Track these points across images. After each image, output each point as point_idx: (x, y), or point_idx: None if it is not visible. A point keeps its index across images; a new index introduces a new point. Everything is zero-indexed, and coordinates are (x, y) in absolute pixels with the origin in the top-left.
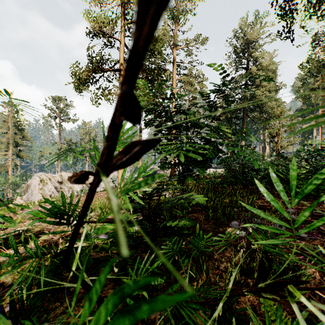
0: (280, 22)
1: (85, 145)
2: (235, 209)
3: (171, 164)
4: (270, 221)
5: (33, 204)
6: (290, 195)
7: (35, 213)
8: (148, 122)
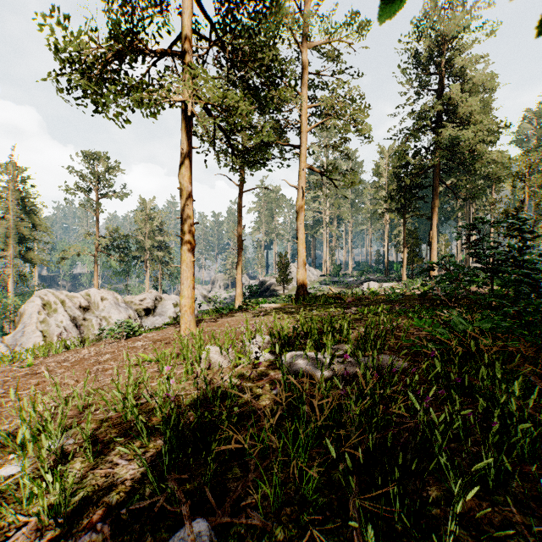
0: None
1: (144, 241)
2: None
3: None
4: None
5: None
6: None
7: None
8: None
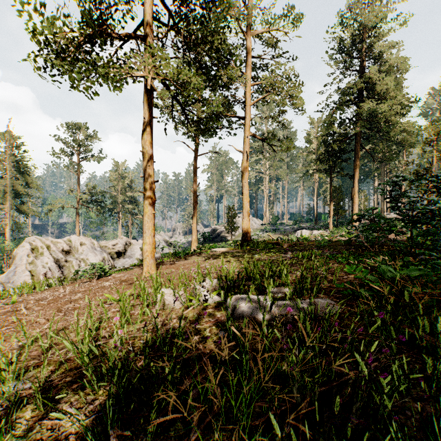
0: None
1: (117, 196)
2: None
3: None
4: None
5: None
6: None
7: None
8: None
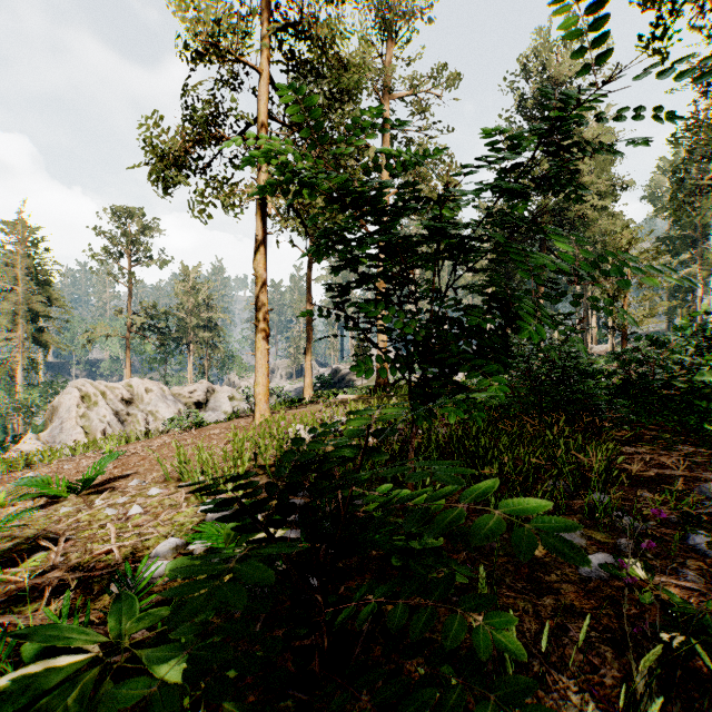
0: (648, 9)
1: (187, 319)
2: (561, 486)
3: (390, 362)
4: (666, 521)
5: (56, 454)
6: (687, 439)
7: (40, 482)
8: (319, 235)
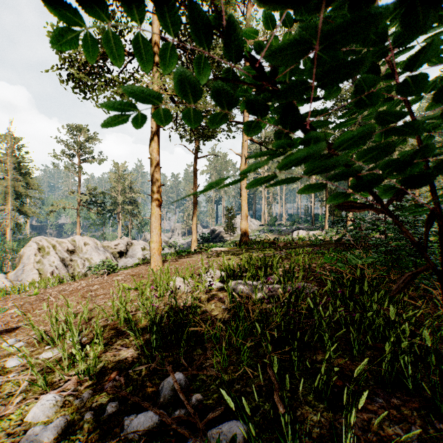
0: None
1: (117, 197)
2: None
3: None
4: None
5: None
6: None
7: None
8: None
